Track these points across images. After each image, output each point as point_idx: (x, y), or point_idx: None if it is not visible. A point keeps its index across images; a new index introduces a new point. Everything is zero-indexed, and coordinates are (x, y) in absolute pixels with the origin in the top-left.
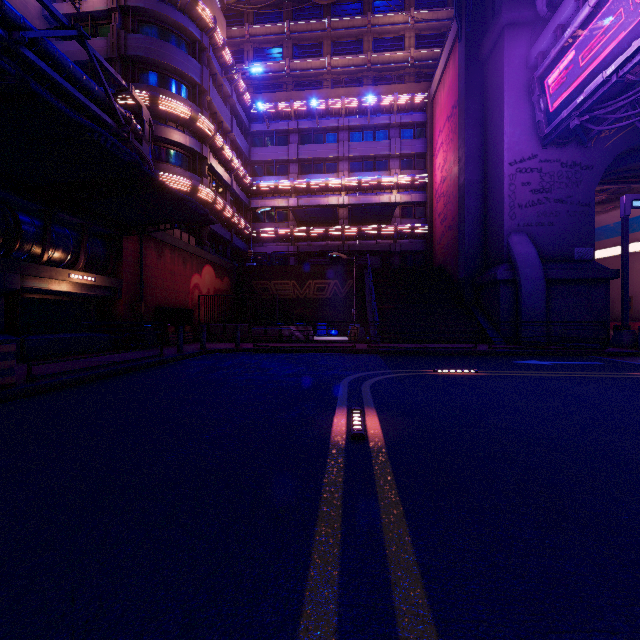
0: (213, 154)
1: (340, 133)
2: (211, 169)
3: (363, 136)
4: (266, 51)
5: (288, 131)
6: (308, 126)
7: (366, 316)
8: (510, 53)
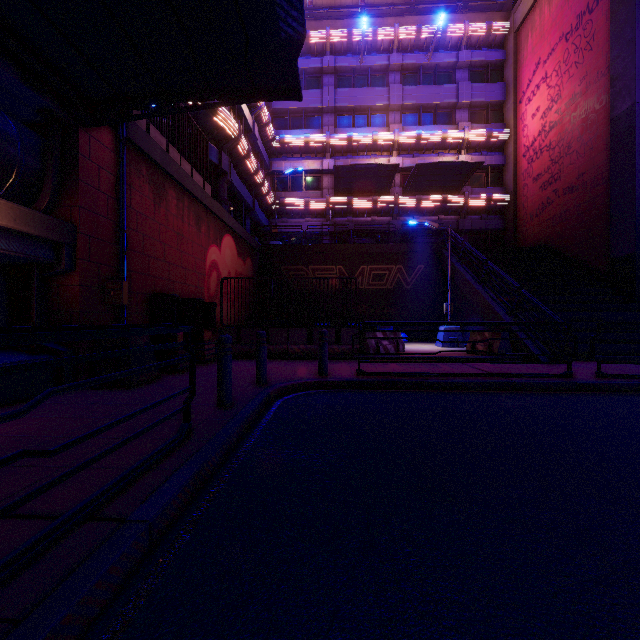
0: None
1: (390, 75)
2: None
3: (421, 79)
4: None
5: (321, 71)
6: (348, 64)
7: (442, 315)
8: None
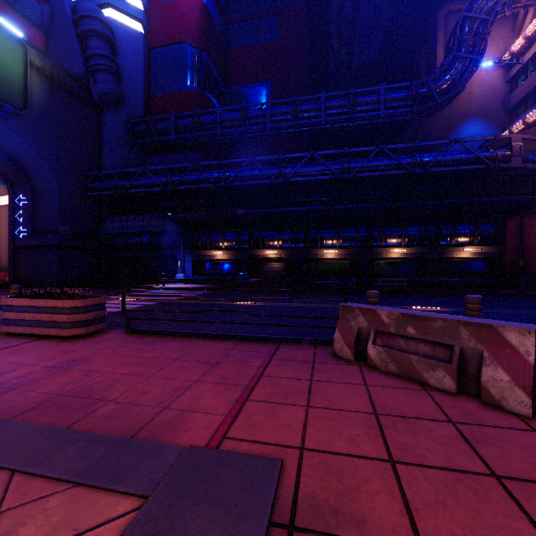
0: None
1: None
2: None
3: None
4: None
5: None
6: None
7: None
8: None
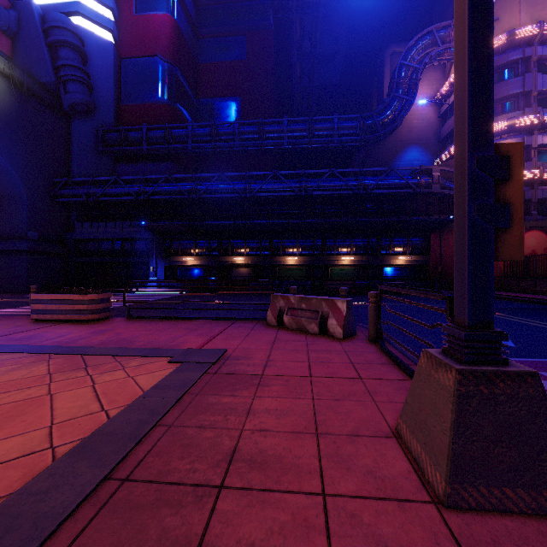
0: None
1: None
2: None
3: None
4: None
5: None
6: None
7: None
8: None
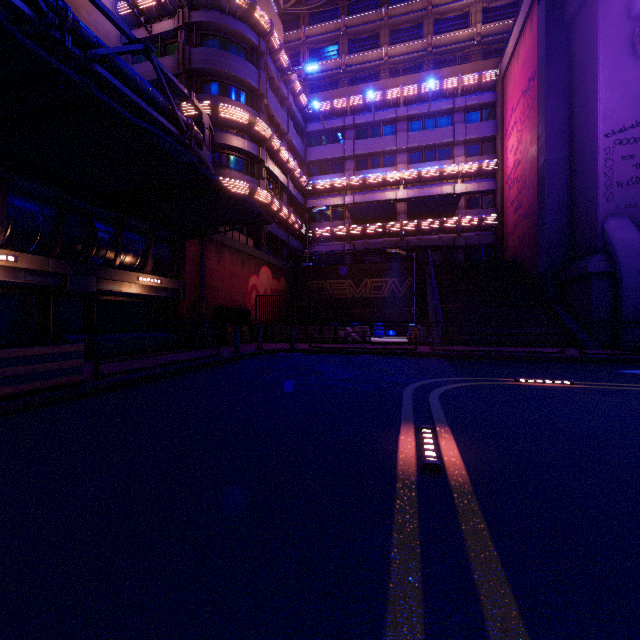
0: (270, 157)
1: (398, 124)
2: (268, 171)
3: (423, 124)
4: (322, 50)
5: (344, 128)
6: (364, 120)
7: (427, 316)
8: (606, 4)
